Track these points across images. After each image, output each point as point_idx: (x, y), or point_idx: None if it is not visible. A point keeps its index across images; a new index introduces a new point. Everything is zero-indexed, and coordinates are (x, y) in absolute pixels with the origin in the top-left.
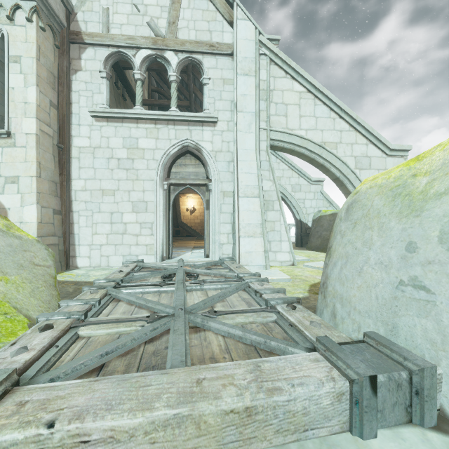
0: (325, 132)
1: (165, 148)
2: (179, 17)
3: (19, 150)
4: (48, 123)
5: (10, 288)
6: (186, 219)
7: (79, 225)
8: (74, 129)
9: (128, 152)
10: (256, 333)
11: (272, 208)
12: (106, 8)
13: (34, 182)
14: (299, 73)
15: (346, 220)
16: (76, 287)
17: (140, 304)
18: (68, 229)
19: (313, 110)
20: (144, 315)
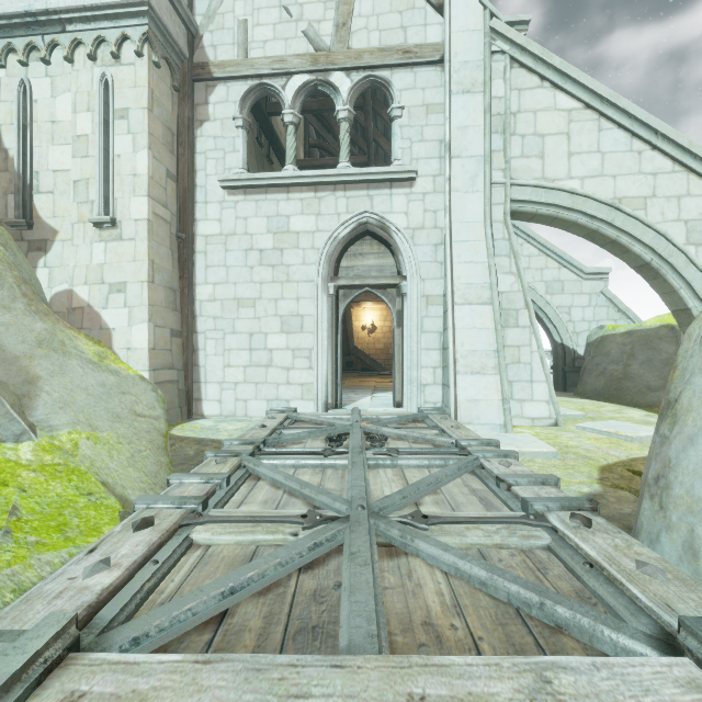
0: (622, 178)
1: (330, 229)
2: (353, 14)
3: (126, 244)
4: (163, 202)
5: (100, 452)
6: (361, 344)
7: (206, 353)
8: (199, 209)
9: (274, 239)
10: (518, 579)
11: (515, 322)
12: (244, 21)
13: (145, 290)
14: (569, 75)
15: None
16: (198, 449)
17: (292, 489)
18: (191, 358)
19: (595, 140)
20: (297, 511)
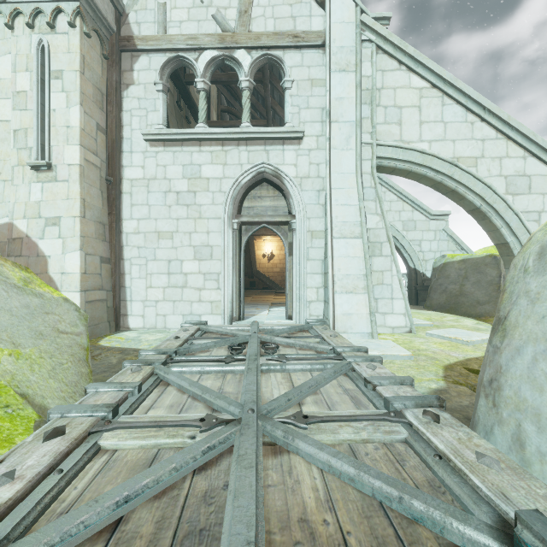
0: (459, 143)
1: (234, 176)
2: (253, 4)
3: (61, 185)
4: (94, 151)
5: (21, 366)
6: (262, 268)
7: (131, 276)
8: (126, 157)
9: (188, 183)
10: (380, 475)
11: (380, 252)
12: (163, 4)
13: (77, 224)
14: (420, 61)
15: (539, 273)
16: (121, 358)
17: (194, 394)
18: (118, 280)
19: (440, 113)
20: (197, 415)
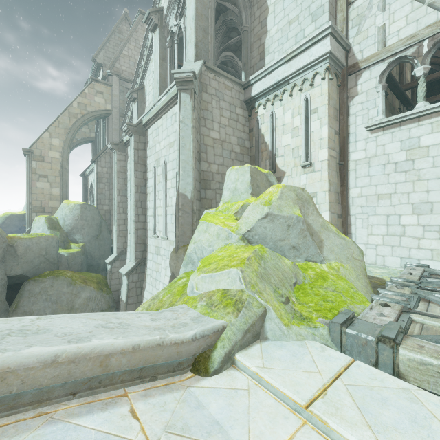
0: None
1: None
2: None
3: (316, 174)
4: (333, 148)
5: (346, 272)
6: None
7: (355, 226)
8: (351, 146)
9: (406, 154)
10: None
11: None
12: (382, 25)
13: (326, 195)
14: None
15: None
16: None
17: None
18: (346, 229)
19: None
20: None
